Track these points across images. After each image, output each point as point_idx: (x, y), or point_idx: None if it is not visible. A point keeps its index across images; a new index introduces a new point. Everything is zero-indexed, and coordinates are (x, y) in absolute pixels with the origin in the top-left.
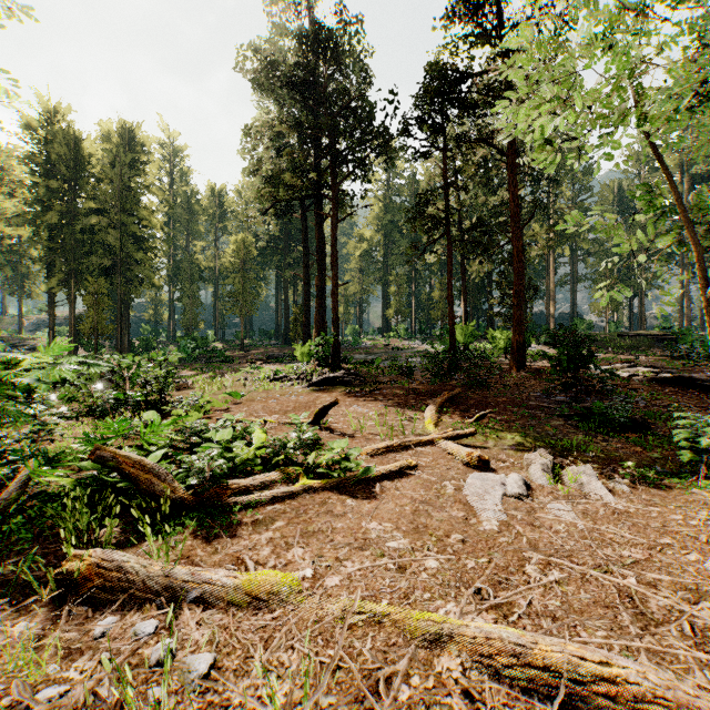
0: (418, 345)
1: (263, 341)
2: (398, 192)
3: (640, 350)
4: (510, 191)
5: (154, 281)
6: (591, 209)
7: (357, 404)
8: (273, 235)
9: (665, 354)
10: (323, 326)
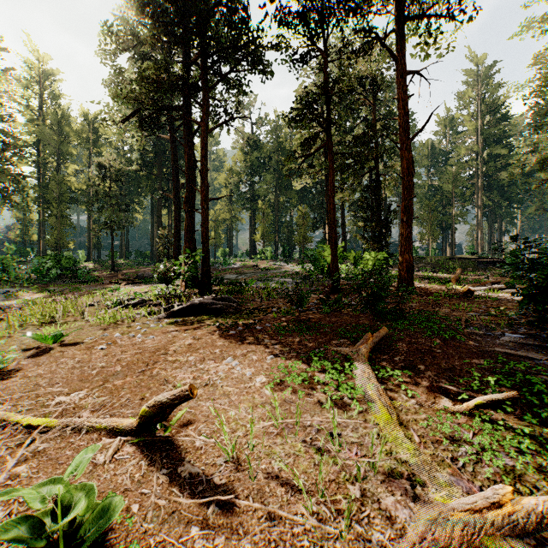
0: (284, 266)
1: (138, 261)
2: (264, 133)
3: (469, 270)
4: (399, 98)
5: (12, 197)
6: (415, 159)
7: (233, 354)
8: (147, 161)
9: (493, 274)
10: (192, 245)
